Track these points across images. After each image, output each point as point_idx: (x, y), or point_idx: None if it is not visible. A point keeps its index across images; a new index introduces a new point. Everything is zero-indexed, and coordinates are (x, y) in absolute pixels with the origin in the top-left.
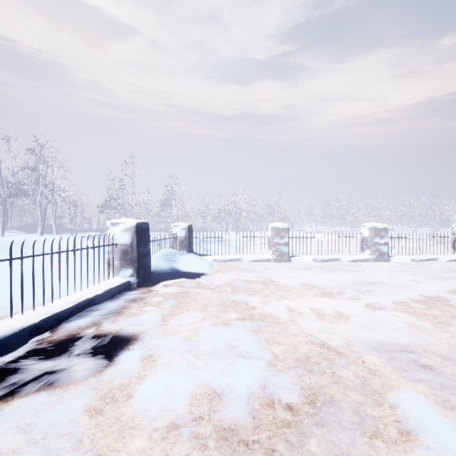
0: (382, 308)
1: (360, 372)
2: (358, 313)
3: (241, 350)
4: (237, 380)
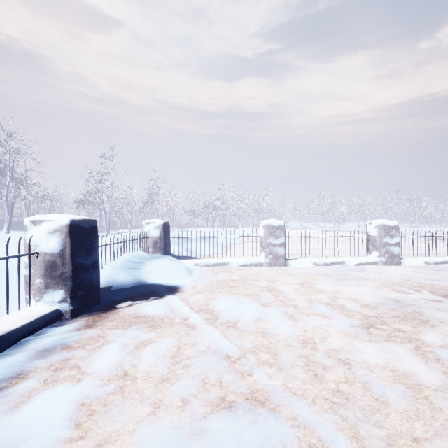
0: None
1: None
2: (432, 377)
3: None
4: None
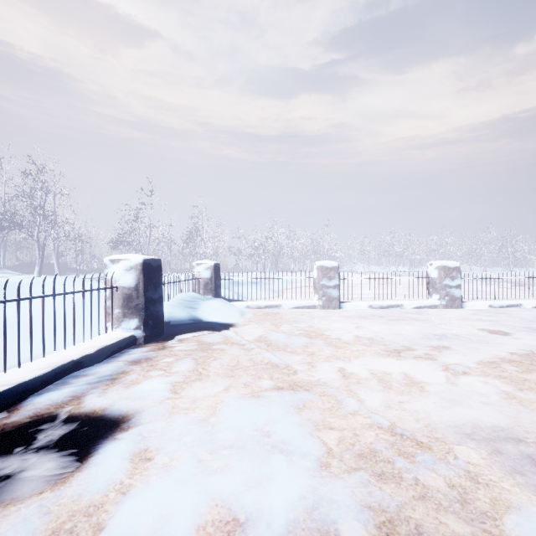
0: (466, 372)
1: (454, 479)
2: (435, 378)
3: (278, 441)
4: (271, 497)
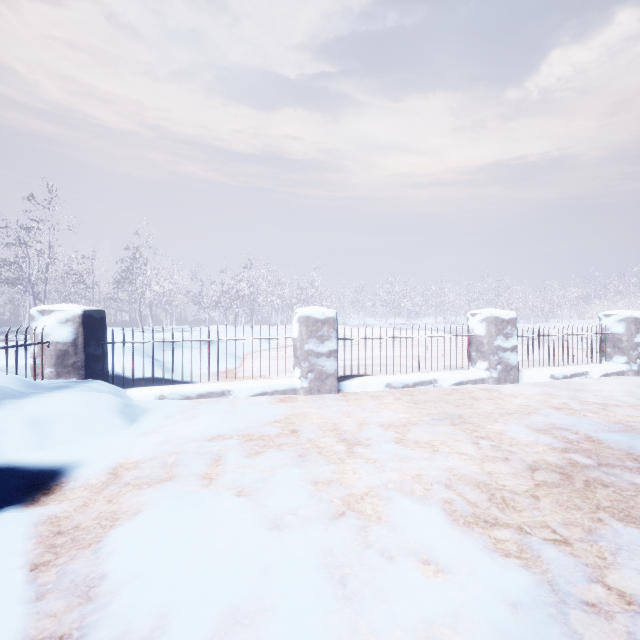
0: None
1: None
2: None
3: None
4: None
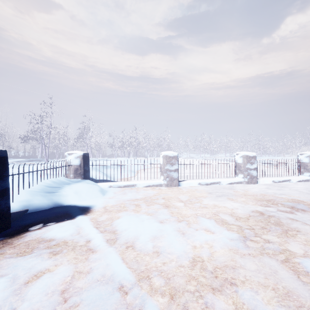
0: None
1: None
2: (307, 294)
3: None
4: None
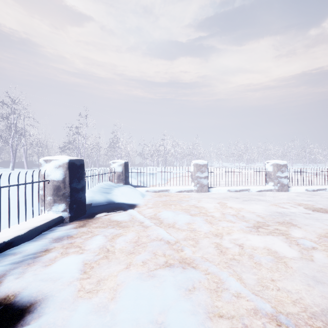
0: (314, 247)
1: None
2: (291, 253)
3: None
4: None
